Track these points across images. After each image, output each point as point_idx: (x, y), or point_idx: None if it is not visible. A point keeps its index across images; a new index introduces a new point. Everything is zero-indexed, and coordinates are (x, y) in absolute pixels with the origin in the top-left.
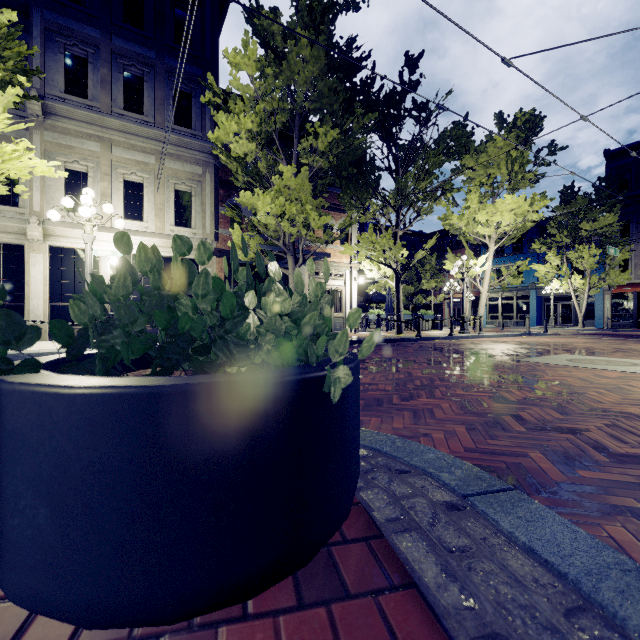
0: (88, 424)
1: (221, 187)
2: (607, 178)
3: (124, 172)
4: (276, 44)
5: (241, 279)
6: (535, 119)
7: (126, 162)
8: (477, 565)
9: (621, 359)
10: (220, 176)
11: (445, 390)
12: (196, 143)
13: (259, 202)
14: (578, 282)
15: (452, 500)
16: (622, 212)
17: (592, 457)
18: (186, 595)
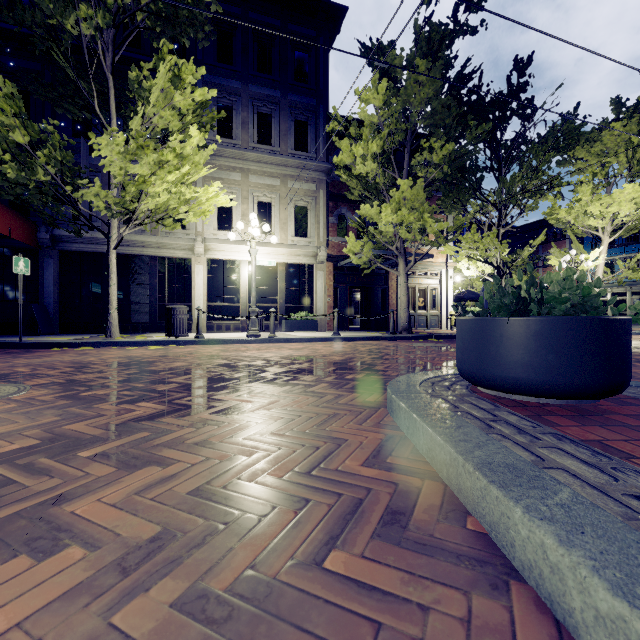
0: (569, 328)
1: (330, 200)
2: None
3: (258, 195)
4: (396, 75)
5: (543, 282)
6: None
7: (259, 186)
8: None
9: None
10: (330, 190)
11: None
12: (312, 164)
13: (383, 214)
14: None
15: None
16: None
17: None
18: (599, 384)
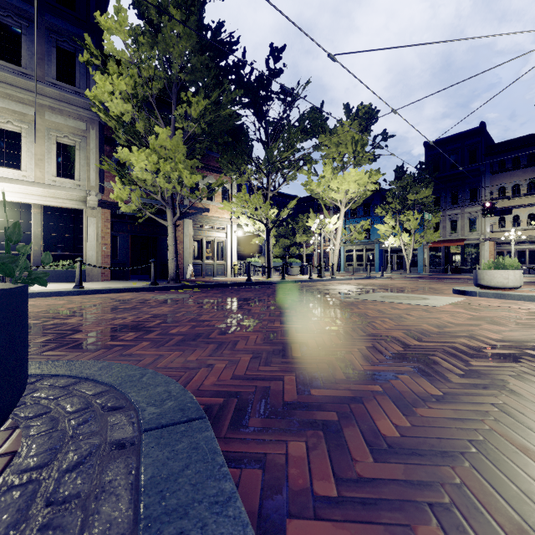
0: None
1: (107, 144)
2: (425, 162)
3: None
4: (151, 17)
5: None
6: (372, 112)
7: (1, 110)
8: (59, 520)
9: (418, 295)
10: (105, 133)
11: (266, 324)
12: (79, 100)
13: (133, 158)
14: (406, 239)
15: (128, 437)
16: (435, 188)
17: (335, 376)
18: None
